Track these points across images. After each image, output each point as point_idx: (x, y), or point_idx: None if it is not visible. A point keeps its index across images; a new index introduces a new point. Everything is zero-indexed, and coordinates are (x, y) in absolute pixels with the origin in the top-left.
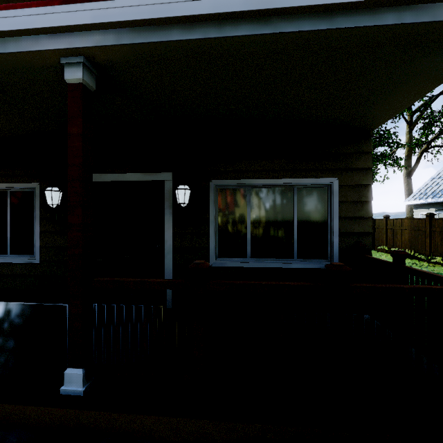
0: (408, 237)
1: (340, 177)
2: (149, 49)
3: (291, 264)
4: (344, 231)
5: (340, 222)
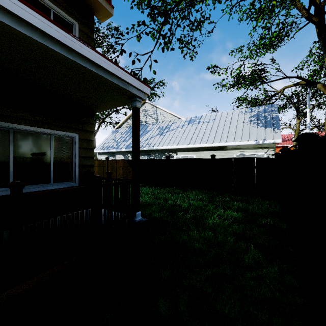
0: (97, 170)
1: (80, 134)
2: None
3: (49, 186)
4: (81, 164)
5: (79, 159)
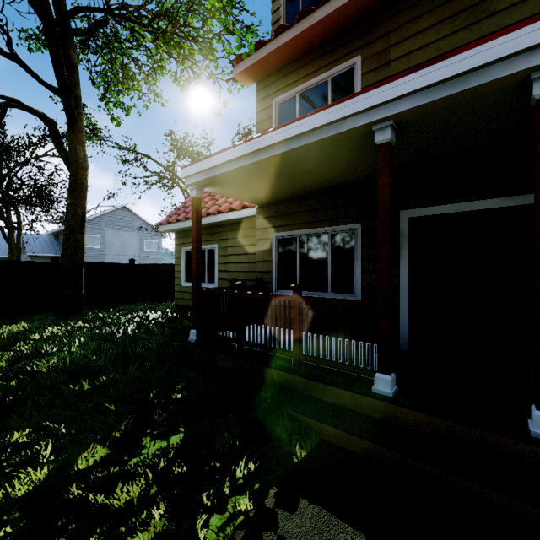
0: None
1: None
2: None
3: None
4: None
5: None
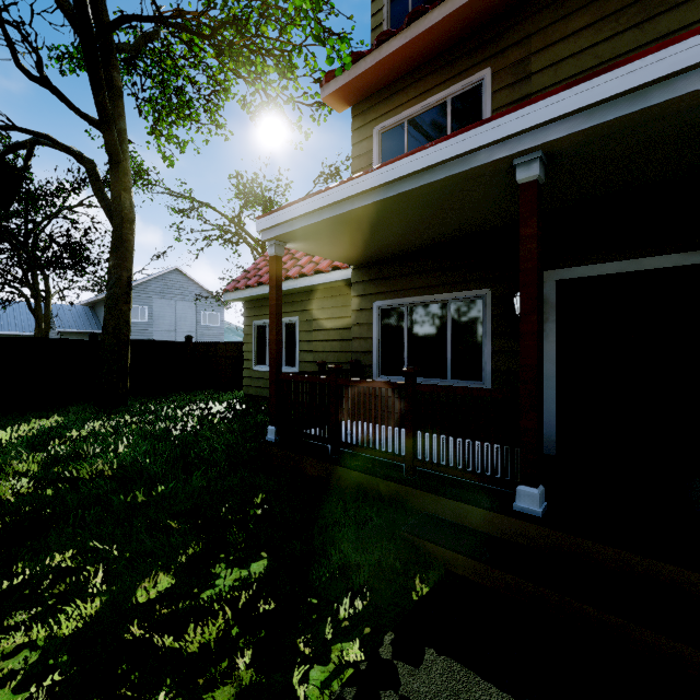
0: None
1: None
2: None
3: None
4: None
5: None
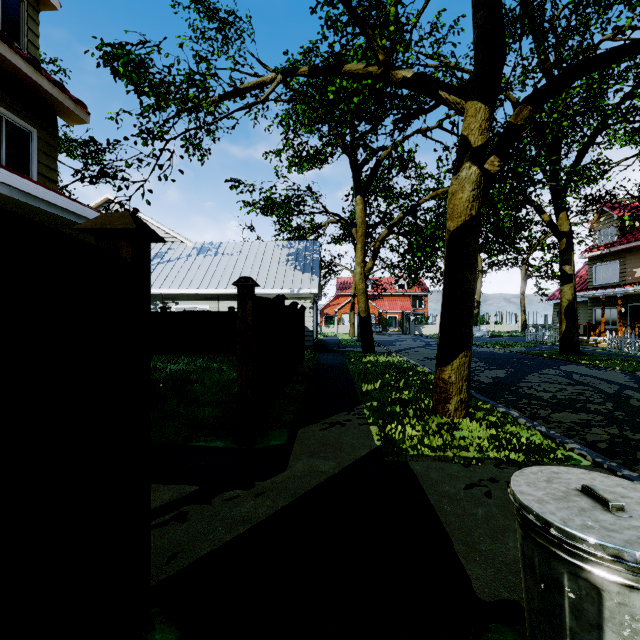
0: None
1: None
2: (22, 202)
3: None
4: None
5: None
